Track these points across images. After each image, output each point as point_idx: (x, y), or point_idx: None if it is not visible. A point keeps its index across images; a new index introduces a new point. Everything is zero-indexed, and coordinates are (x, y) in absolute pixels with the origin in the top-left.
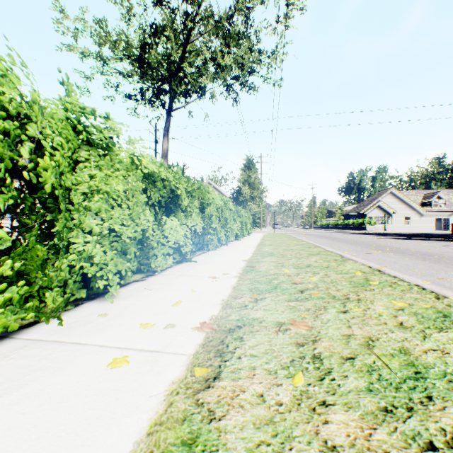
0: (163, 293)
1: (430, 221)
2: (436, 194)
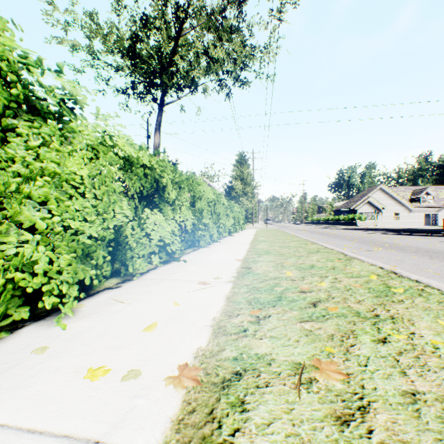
0: (137, 308)
1: (419, 216)
2: (424, 190)
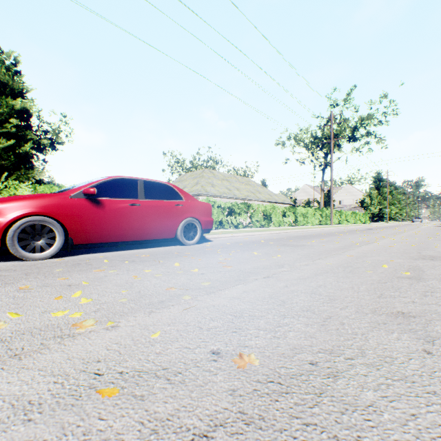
0: None
1: None
2: None
